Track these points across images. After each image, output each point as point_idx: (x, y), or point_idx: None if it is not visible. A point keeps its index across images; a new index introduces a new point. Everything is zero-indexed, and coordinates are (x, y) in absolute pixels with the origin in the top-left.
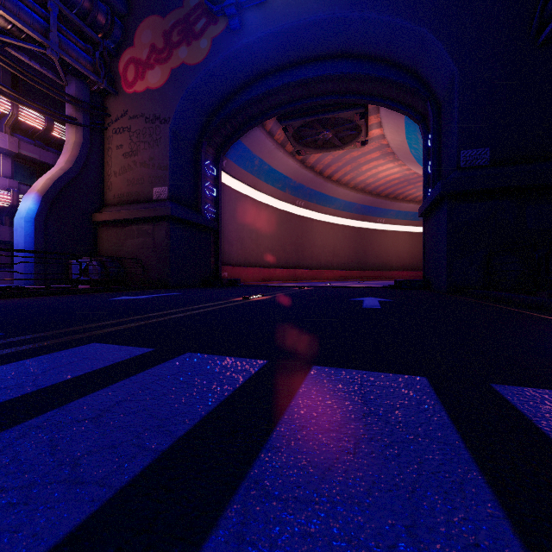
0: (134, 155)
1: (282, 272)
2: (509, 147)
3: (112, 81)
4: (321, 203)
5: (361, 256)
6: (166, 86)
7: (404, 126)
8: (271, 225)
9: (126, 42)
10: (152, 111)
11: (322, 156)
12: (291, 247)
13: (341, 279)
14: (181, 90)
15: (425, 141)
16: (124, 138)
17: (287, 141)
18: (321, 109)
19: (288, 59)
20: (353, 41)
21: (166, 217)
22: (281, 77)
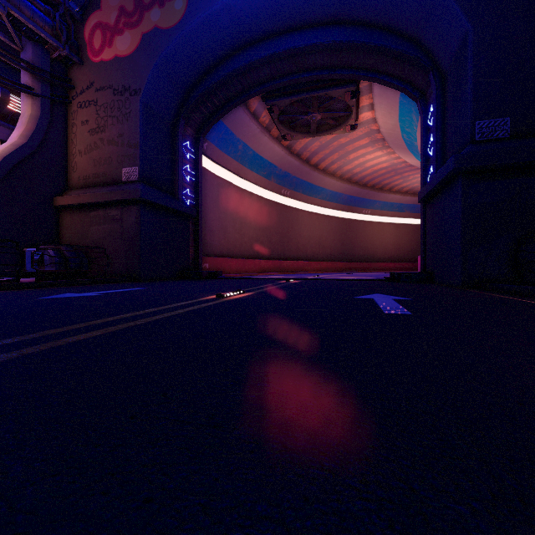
0: (101, 132)
1: (267, 263)
2: (533, 116)
3: (76, 49)
4: (307, 192)
5: (347, 247)
6: (136, 53)
7: (398, 106)
8: (255, 214)
9: (92, 5)
10: (121, 82)
11: (308, 142)
12: (276, 237)
13: (328, 271)
14: (153, 57)
15: (424, 120)
16: (90, 112)
17: (273, 124)
18: (309, 87)
19: (274, 26)
20: (347, 3)
21: (135, 201)
22: (266, 47)
